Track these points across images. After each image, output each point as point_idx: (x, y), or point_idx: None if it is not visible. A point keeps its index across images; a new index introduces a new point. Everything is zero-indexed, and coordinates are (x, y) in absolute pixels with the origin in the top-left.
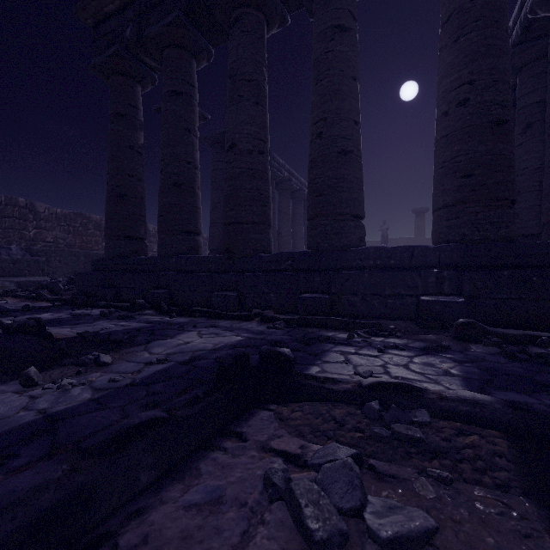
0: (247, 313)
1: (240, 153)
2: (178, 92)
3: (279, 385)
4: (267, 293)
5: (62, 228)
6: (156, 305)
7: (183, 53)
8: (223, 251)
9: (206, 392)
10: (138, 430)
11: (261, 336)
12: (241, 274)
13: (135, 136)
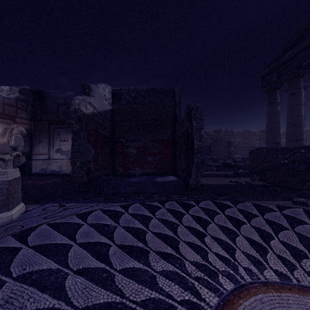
0: None
1: None
2: (293, 93)
3: None
4: None
5: (241, 137)
6: None
7: (296, 79)
8: None
9: None
10: None
11: None
12: None
13: (276, 108)
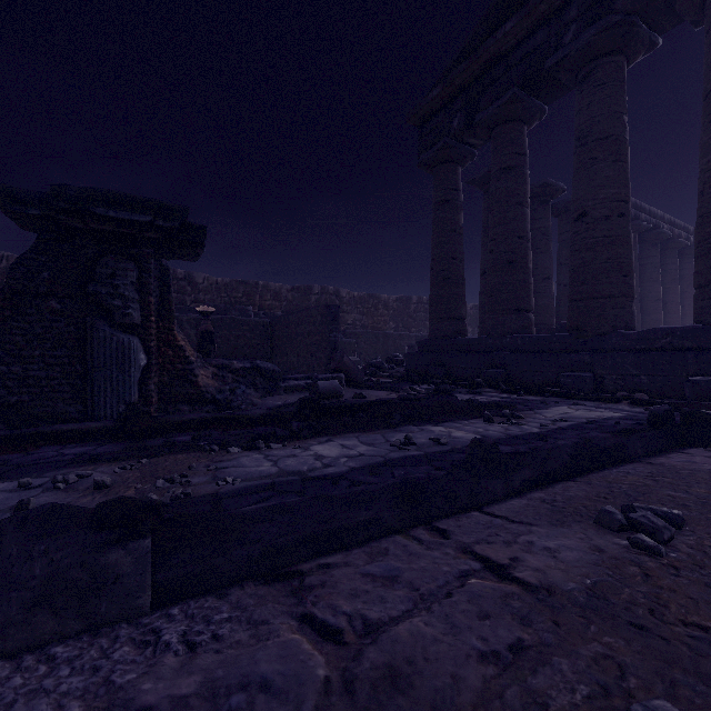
0: (610, 395)
1: (593, 221)
2: (509, 167)
3: (706, 434)
4: (635, 375)
5: (358, 310)
6: (494, 384)
7: (514, 126)
8: (568, 329)
9: (648, 428)
10: (629, 431)
11: (645, 415)
12: (597, 354)
13: (457, 218)
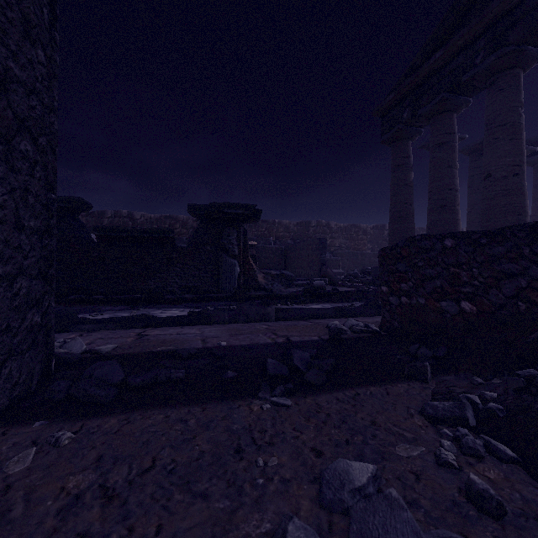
0: None
1: (495, 180)
2: (442, 143)
3: None
4: None
5: (343, 236)
6: None
7: (446, 115)
8: None
9: None
10: None
11: None
12: None
13: (408, 176)
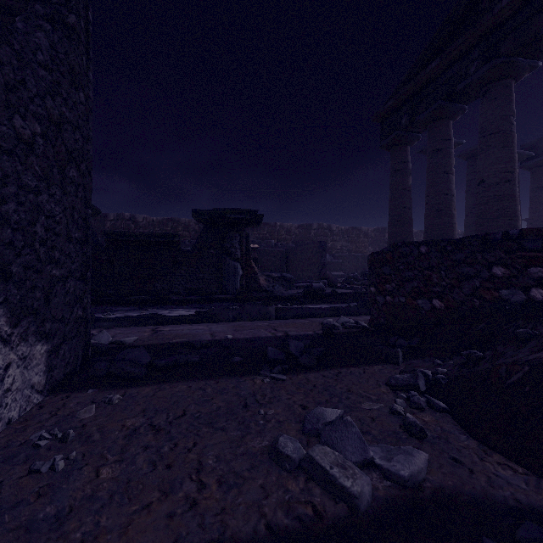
0: None
1: (488, 186)
2: (438, 149)
3: None
4: None
5: (344, 239)
6: None
7: (442, 122)
8: None
9: None
10: None
11: None
12: None
13: (406, 181)
